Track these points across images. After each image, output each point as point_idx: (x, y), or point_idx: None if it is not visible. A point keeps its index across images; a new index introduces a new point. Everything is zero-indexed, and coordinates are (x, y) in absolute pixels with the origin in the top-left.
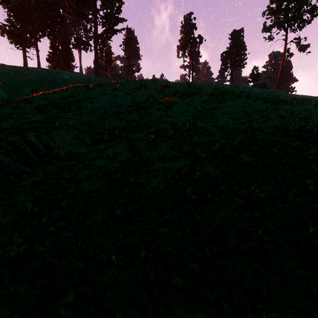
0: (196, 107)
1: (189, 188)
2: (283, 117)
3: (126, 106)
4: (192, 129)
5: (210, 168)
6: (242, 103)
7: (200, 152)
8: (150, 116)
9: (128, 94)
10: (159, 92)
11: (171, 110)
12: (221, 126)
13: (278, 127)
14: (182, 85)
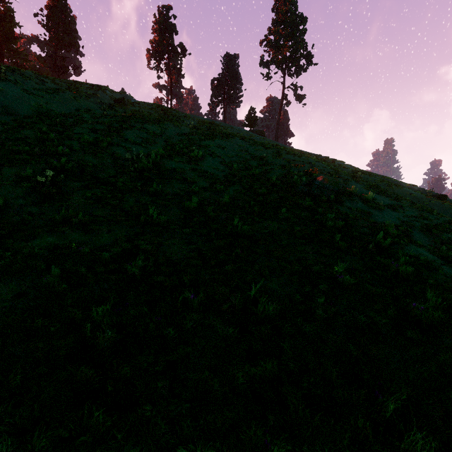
0: (168, 140)
1: (97, 309)
2: (287, 168)
3: (20, 114)
4: (152, 170)
5: (176, 244)
6: (236, 145)
7: (161, 211)
8: (72, 138)
9: (33, 95)
10: (106, 106)
11: (120, 136)
12: (205, 171)
13: (282, 180)
14: (151, 107)
